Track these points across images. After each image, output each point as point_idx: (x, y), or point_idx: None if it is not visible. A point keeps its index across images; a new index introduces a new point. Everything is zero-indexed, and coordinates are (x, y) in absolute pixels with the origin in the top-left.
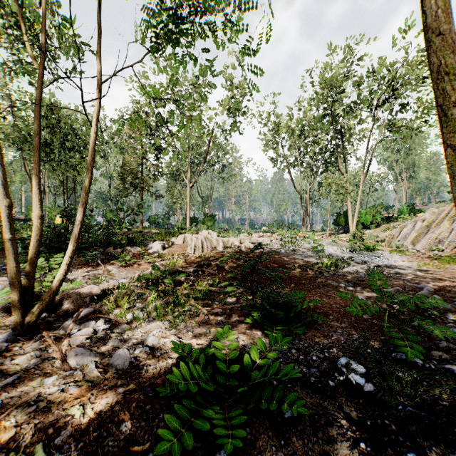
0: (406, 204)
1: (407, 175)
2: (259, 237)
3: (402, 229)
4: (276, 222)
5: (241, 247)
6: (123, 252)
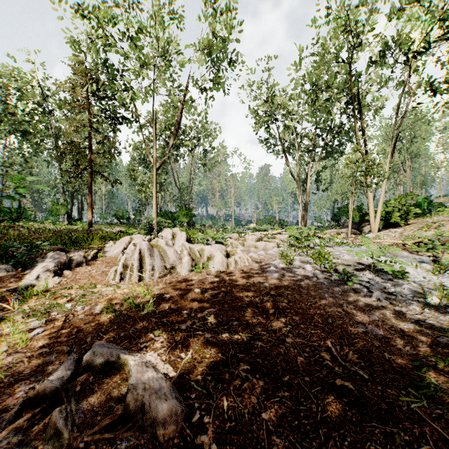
0: (424, 196)
1: (410, 166)
2: (258, 241)
3: None
4: (266, 218)
5: (229, 265)
6: None
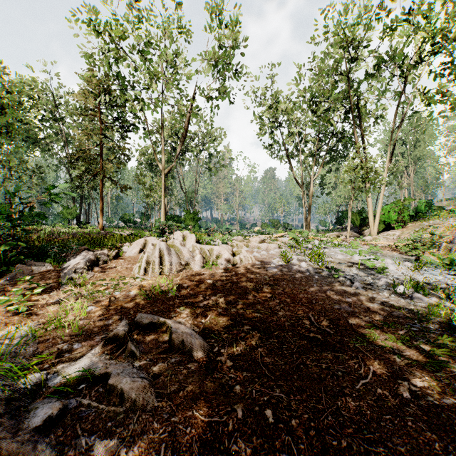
0: (425, 200)
1: (414, 170)
2: (261, 242)
3: None
4: (271, 221)
5: (235, 262)
6: (2, 276)
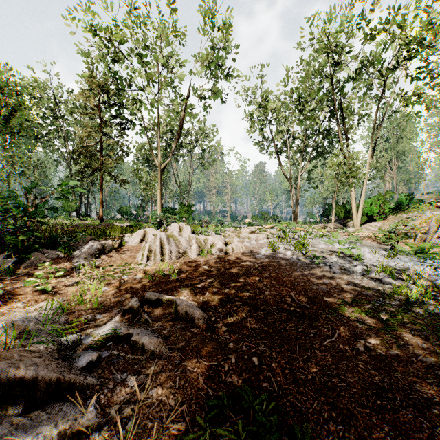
0: (406, 194)
1: (396, 165)
2: (251, 233)
3: (439, 222)
4: (261, 214)
5: (227, 251)
6: (21, 263)
